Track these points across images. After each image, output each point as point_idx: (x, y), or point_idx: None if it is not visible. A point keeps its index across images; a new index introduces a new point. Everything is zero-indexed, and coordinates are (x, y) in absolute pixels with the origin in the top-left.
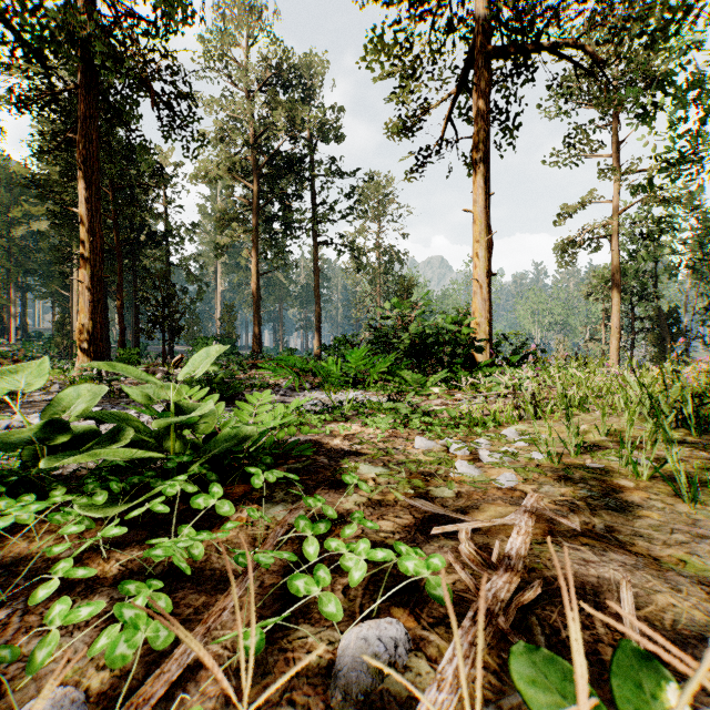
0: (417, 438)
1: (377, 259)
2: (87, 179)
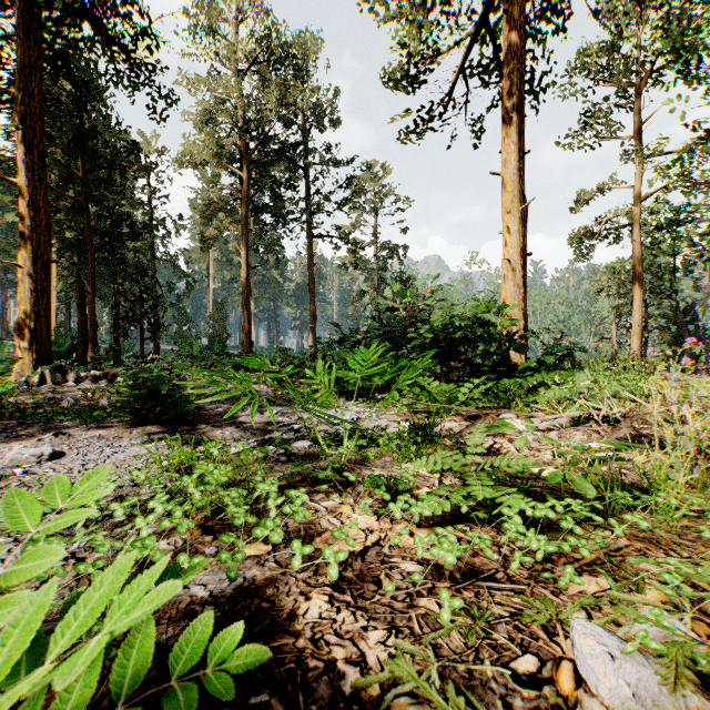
0: (589, 642)
1: (375, 254)
2: (28, 142)
